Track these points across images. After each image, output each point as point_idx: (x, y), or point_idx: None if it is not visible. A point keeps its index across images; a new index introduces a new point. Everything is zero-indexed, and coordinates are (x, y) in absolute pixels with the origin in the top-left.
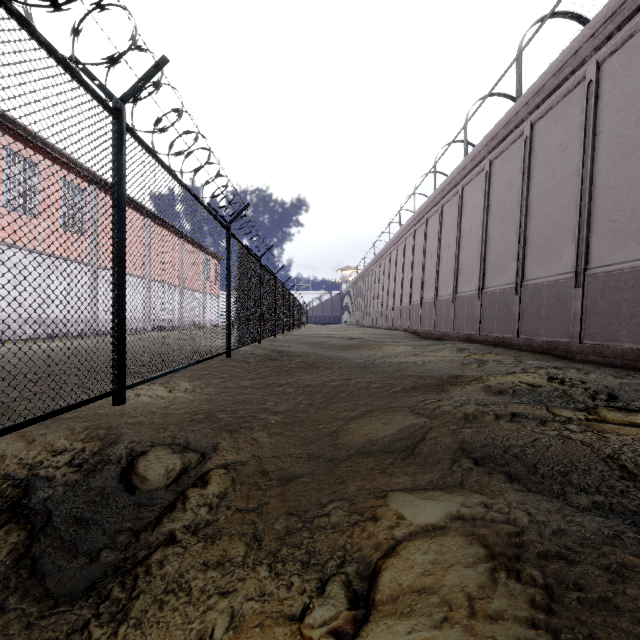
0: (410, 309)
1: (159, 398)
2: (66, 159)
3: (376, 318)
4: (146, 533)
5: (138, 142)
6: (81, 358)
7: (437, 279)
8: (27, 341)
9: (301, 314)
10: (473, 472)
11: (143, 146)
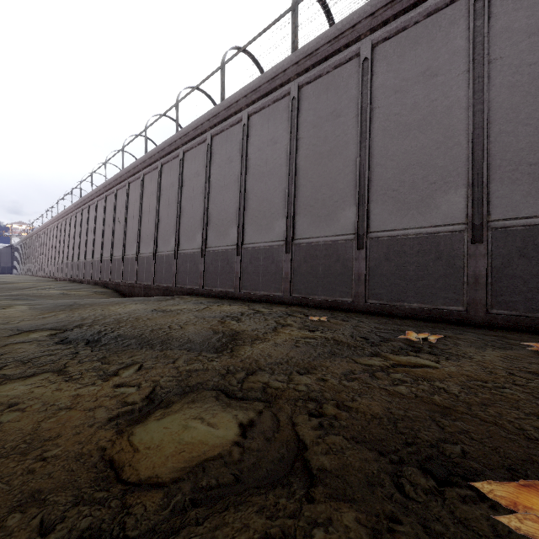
0: (55, 266)
1: None
2: None
3: (39, 270)
4: None
5: None
6: None
7: (63, 253)
8: None
9: None
10: None
11: None
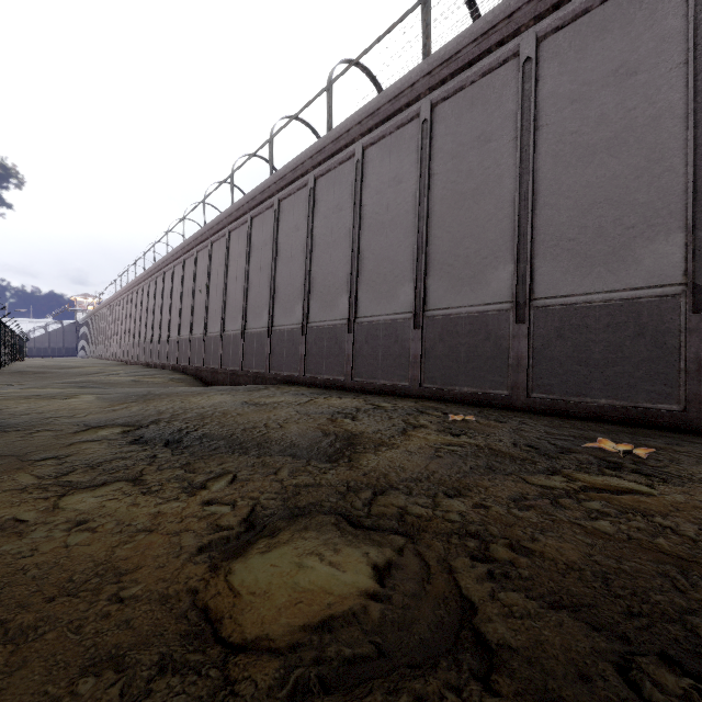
0: (124, 346)
1: None
2: None
3: (107, 352)
4: None
5: None
6: None
7: (135, 331)
8: None
9: (21, 347)
10: None
11: None
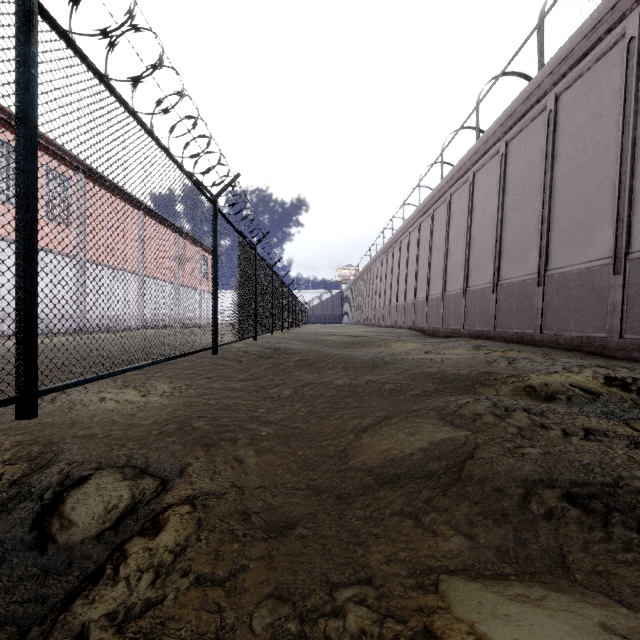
0: (415, 306)
1: (127, 403)
2: (49, 144)
3: (378, 316)
4: (40, 636)
5: (67, 44)
6: (49, 355)
7: (445, 273)
8: (3, 338)
9: (301, 312)
10: (572, 530)
11: (76, 53)
